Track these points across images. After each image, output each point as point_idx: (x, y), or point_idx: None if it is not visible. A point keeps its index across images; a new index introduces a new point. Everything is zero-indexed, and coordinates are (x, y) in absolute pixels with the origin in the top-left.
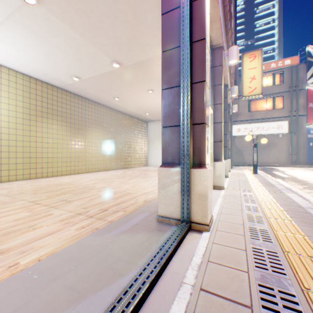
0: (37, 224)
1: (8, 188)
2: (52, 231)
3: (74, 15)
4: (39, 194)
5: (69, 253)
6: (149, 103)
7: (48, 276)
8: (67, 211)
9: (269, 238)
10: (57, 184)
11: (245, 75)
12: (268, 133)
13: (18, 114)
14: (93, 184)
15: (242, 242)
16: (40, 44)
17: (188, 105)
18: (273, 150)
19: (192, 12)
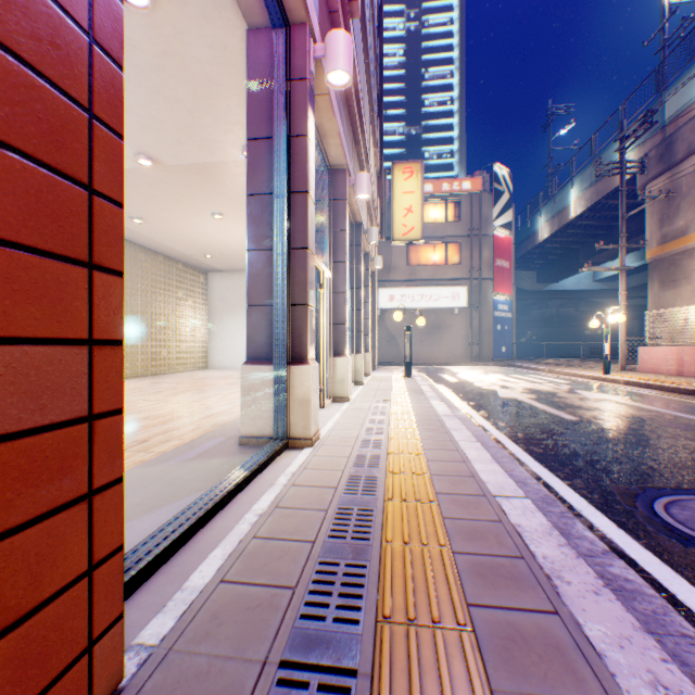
0: None
1: None
2: None
3: None
4: None
5: None
6: (214, 236)
7: None
8: None
9: (380, 446)
10: None
11: (398, 202)
12: (439, 307)
13: None
14: None
15: (349, 451)
16: None
17: (286, 278)
18: (446, 336)
19: (292, 151)
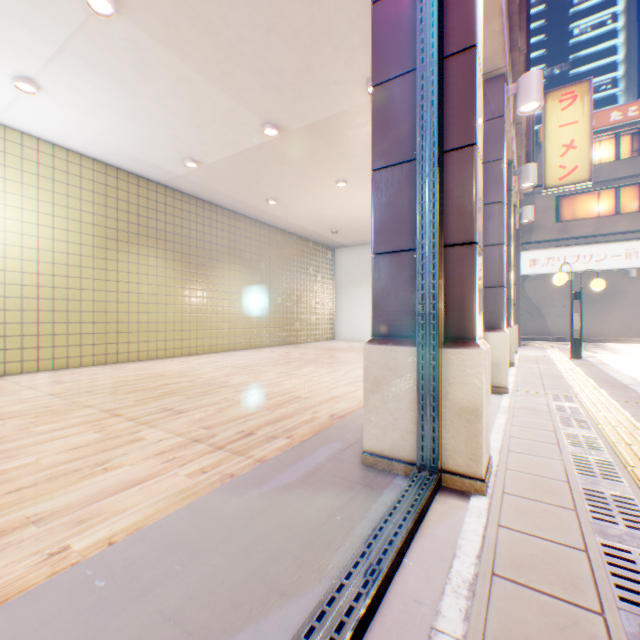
0: (113, 459)
1: (65, 381)
2: (141, 477)
3: (186, 31)
4: (121, 395)
5: (173, 530)
6: (338, 209)
7: (126, 585)
8: (173, 432)
9: None
10: (156, 374)
11: (551, 139)
12: (604, 269)
13: (84, 238)
14: (225, 377)
15: (574, 528)
16: (124, 97)
17: (434, 202)
18: (616, 306)
19: None
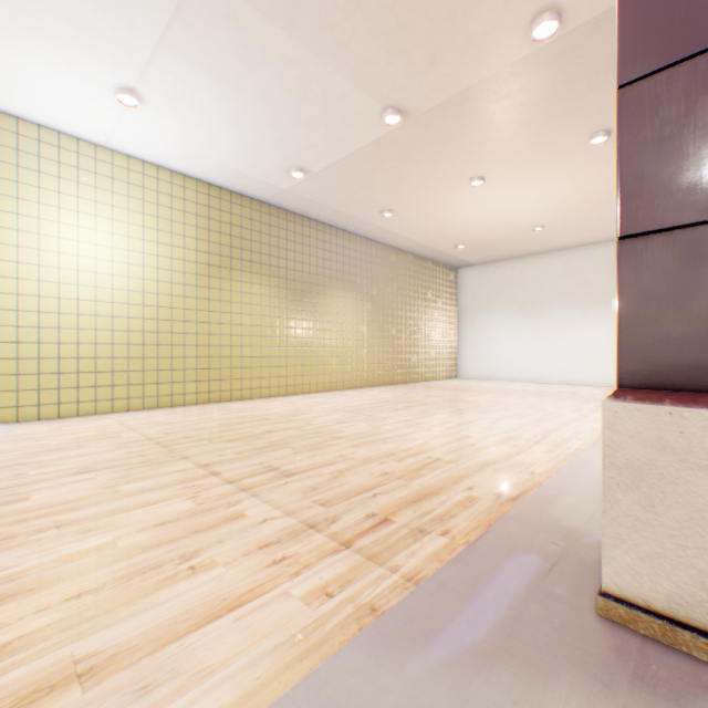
0: (201, 549)
1: (164, 422)
2: (234, 592)
3: None
4: (219, 444)
5: None
6: (465, 217)
7: None
8: (277, 507)
9: None
10: (257, 417)
11: None
12: None
13: (186, 266)
14: (335, 424)
15: None
16: (223, 97)
17: None
18: None
19: None
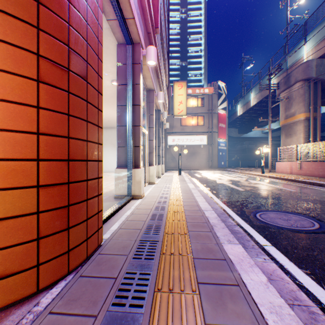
0: None
1: None
2: None
3: None
4: None
5: None
6: None
7: None
8: None
9: (167, 198)
10: None
11: (176, 99)
12: (194, 144)
13: None
14: None
15: (155, 199)
16: None
17: (132, 137)
18: (198, 157)
19: (134, 90)
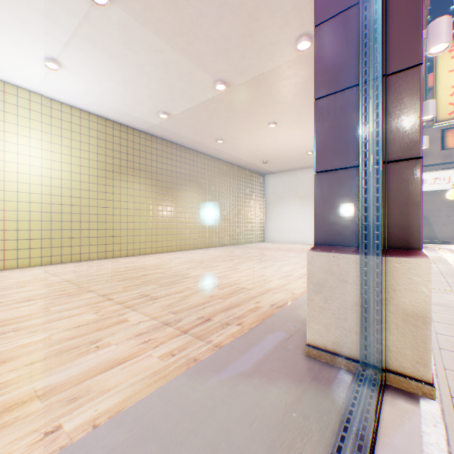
0: (103, 338)
1: (77, 270)
2: (123, 356)
3: (159, 11)
4: (114, 283)
5: (146, 416)
6: (268, 145)
7: None
8: (149, 315)
9: None
10: (138, 267)
11: (442, 82)
12: None
13: (91, 171)
14: (187, 270)
15: None
16: (116, 68)
17: (378, 121)
18: None
19: None
